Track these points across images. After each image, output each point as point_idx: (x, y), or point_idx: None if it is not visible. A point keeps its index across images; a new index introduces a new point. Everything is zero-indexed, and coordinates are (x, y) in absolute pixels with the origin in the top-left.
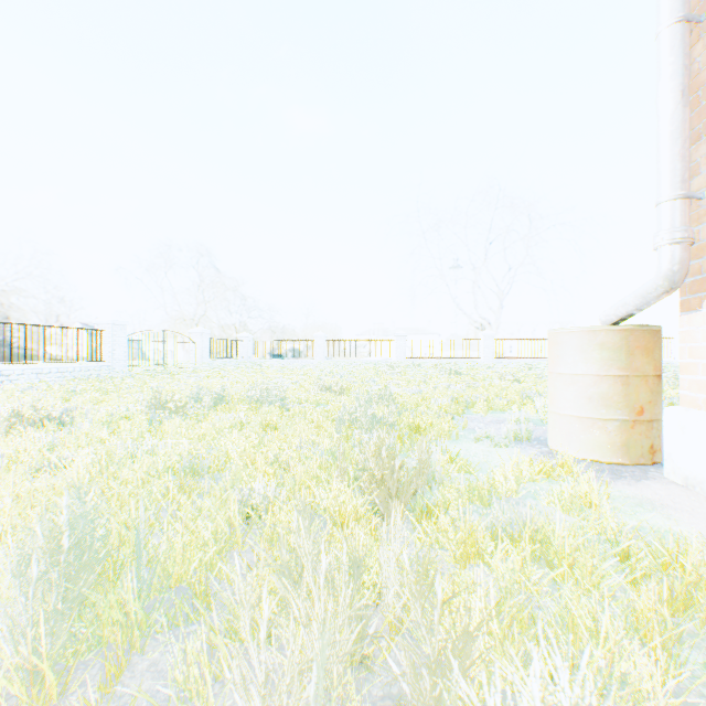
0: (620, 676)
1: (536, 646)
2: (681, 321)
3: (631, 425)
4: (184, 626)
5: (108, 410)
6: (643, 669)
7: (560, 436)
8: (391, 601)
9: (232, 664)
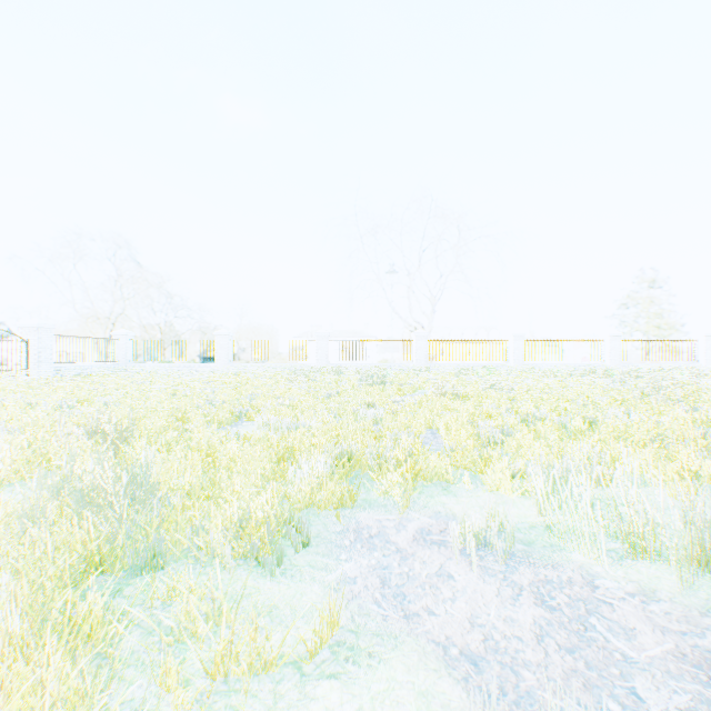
0: None
1: None
2: None
3: None
4: None
5: None
6: None
7: None
8: None
9: None
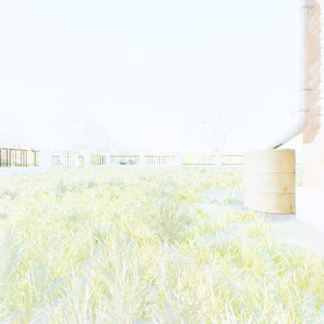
0: (271, 322)
1: (224, 316)
2: (303, 147)
3: (281, 195)
4: (58, 299)
5: (38, 189)
6: (282, 319)
7: (249, 200)
8: (161, 285)
9: (73, 323)
